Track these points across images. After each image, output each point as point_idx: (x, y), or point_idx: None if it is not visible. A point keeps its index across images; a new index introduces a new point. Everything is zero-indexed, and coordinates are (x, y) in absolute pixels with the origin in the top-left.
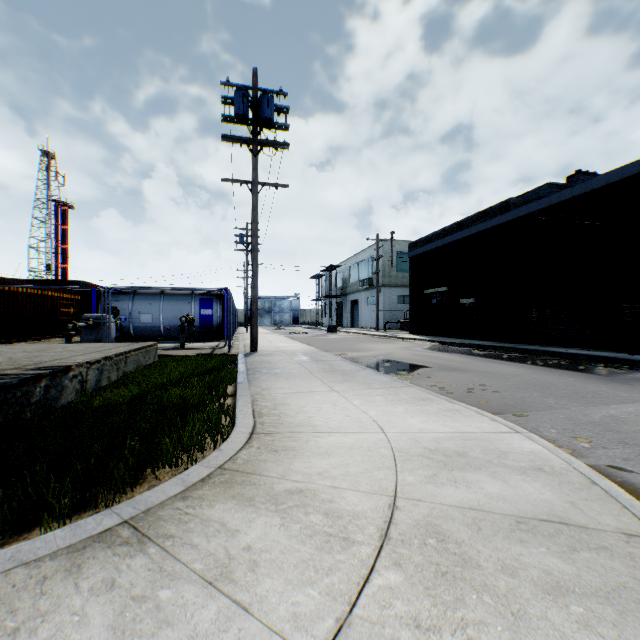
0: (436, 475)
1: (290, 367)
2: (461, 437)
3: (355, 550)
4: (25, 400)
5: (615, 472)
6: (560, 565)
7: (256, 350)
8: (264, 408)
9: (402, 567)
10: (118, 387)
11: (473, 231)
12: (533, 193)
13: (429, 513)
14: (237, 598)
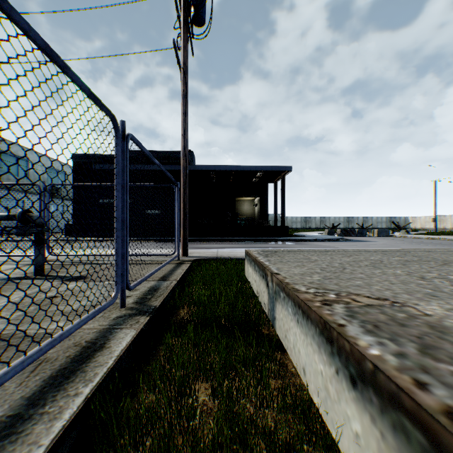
0: None
1: None
2: None
3: None
4: None
5: None
6: None
7: (188, 254)
8: None
9: None
10: None
11: (175, 168)
12: (176, 153)
13: None
14: None
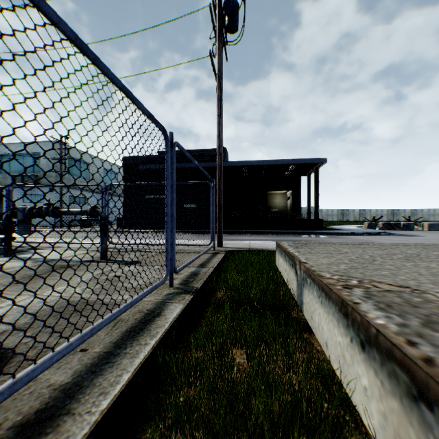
0: None
1: None
2: None
3: None
4: None
5: None
6: None
7: (222, 245)
8: None
9: None
10: None
11: (210, 165)
12: (210, 151)
13: None
14: None
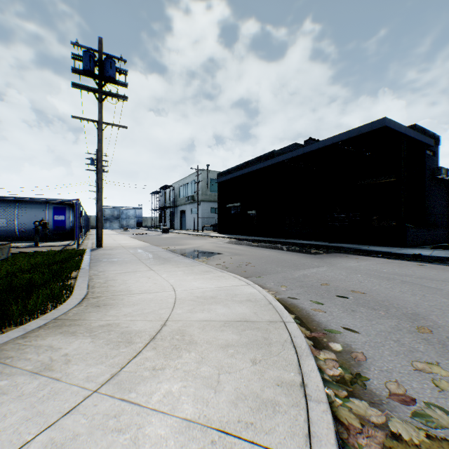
0: (194, 308)
1: (125, 257)
2: (218, 289)
3: (133, 346)
4: None
5: (290, 300)
6: (234, 337)
7: (101, 246)
8: (97, 283)
9: (156, 349)
10: None
11: (254, 168)
12: (288, 148)
13: (182, 325)
14: (53, 376)
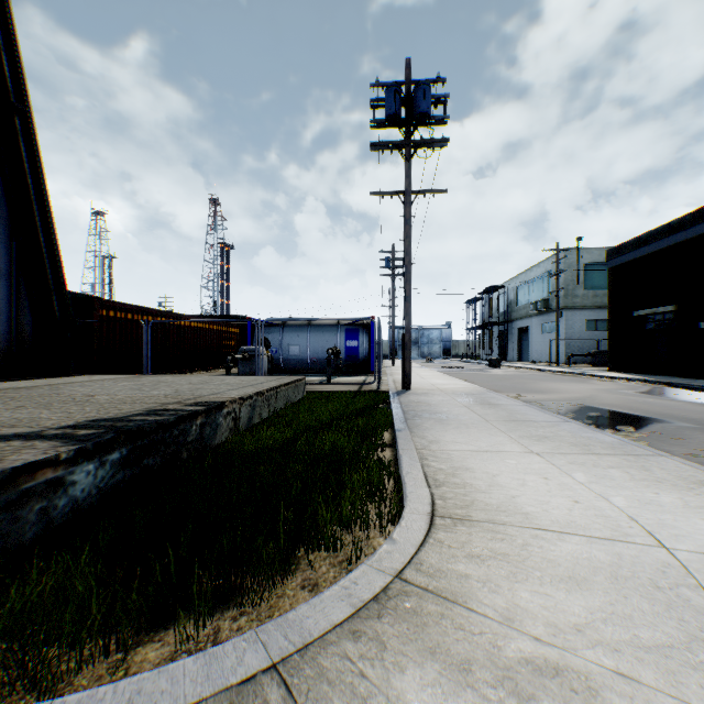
0: None
1: (456, 412)
2: None
3: None
4: (181, 439)
5: None
6: None
7: (409, 387)
8: (439, 472)
9: None
10: (268, 426)
11: None
12: None
13: None
14: None
